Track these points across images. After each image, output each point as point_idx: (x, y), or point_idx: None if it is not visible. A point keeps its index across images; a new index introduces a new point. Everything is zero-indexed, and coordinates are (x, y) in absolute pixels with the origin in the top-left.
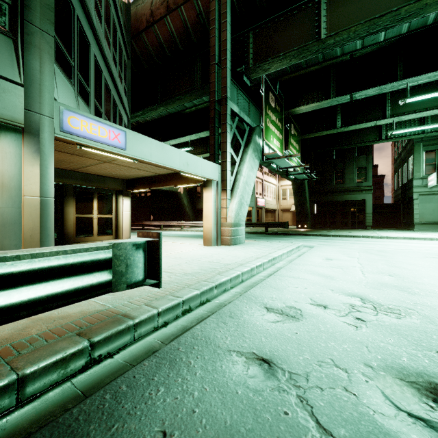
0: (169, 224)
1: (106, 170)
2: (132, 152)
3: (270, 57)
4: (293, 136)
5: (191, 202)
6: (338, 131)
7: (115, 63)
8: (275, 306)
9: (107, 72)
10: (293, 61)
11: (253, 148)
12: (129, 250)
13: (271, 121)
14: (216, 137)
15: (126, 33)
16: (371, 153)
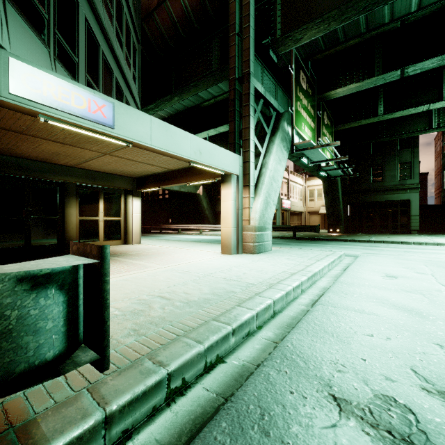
0: (187, 227)
1: (110, 165)
2: (123, 131)
3: (303, 23)
4: (327, 126)
5: (211, 204)
6: (380, 119)
7: (119, 42)
8: (350, 391)
9: (106, 48)
10: (332, 26)
11: (281, 136)
12: (2, 294)
13: (302, 105)
14: (236, 122)
15: (135, 14)
16: (417, 146)
